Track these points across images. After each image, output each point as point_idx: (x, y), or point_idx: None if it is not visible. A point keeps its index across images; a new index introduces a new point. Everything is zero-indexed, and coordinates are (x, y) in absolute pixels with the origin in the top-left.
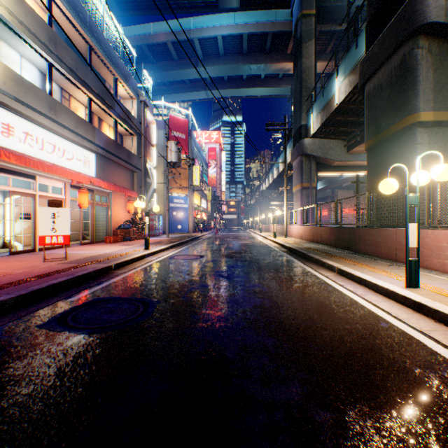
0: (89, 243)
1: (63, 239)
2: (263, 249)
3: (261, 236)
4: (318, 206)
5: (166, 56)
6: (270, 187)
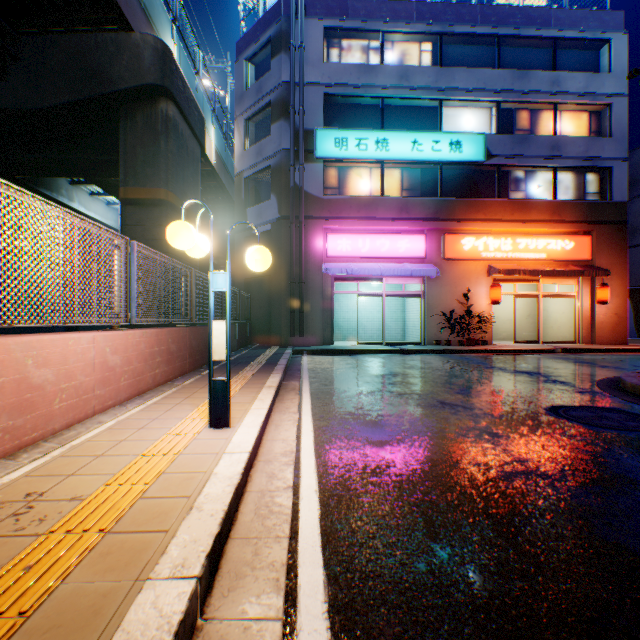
0: None
1: None
2: None
3: None
4: None
5: None
6: None
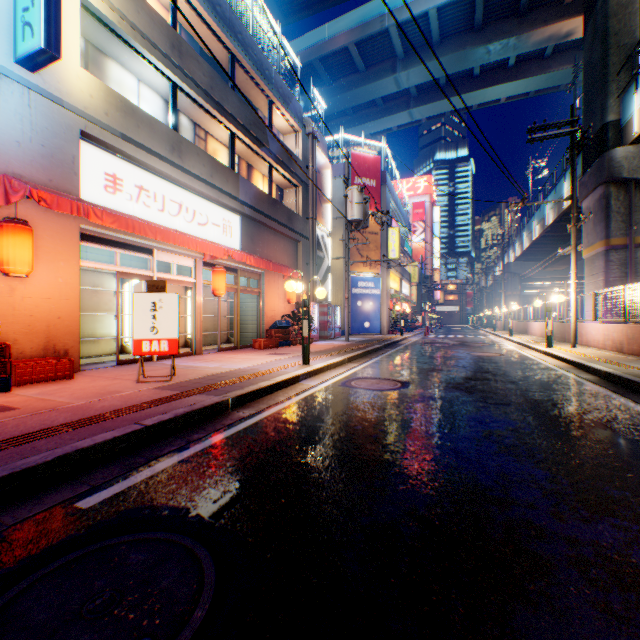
0: (230, 349)
1: (167, 346)
2: (534, 373)
3: (513, 343)
4: None
5: (346, 69)
6: (523, 257)
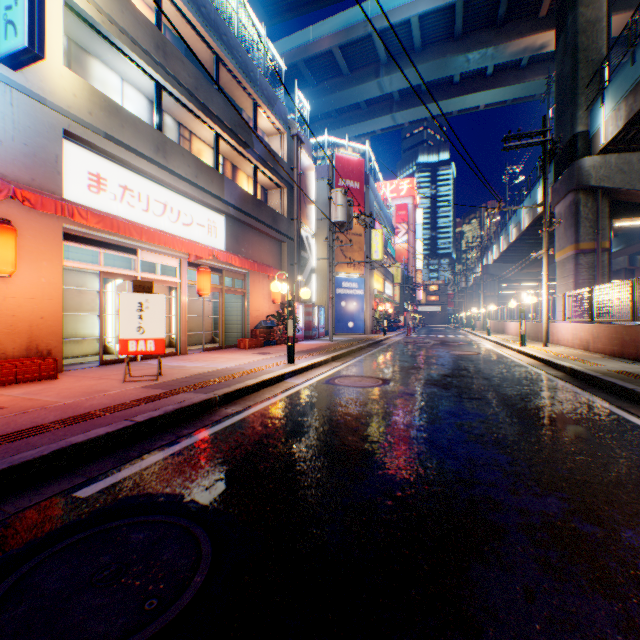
0: (215, 349)
1: (154, 345)
2: (507, 370)
3: (490, 342)
4: (639, 283)
5: (331, 71)
6: (501, 259)
